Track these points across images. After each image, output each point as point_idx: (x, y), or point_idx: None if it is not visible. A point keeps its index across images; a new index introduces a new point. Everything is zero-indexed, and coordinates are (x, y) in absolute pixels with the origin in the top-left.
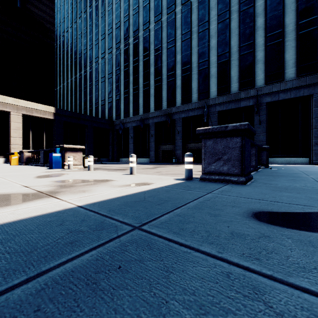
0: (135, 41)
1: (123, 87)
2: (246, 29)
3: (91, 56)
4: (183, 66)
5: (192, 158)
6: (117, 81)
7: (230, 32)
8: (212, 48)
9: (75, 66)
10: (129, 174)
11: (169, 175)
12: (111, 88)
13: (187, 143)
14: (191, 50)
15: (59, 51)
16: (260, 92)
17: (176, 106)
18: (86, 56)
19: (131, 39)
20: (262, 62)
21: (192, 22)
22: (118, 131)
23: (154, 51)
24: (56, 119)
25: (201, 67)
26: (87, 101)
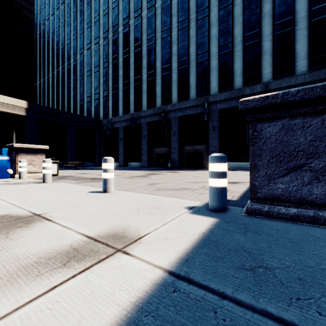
0: (125, 30)
1: (112, 82)
2: (252, 16)
3: (75, 47)
4: (180, 58)
5: (225, 164)
6: (105, 75)
7: (233, 19)
8: (212, 38)
9: (57, 59)
10: (101, 192)
11: (172, 193)
12: (98, 83)
13: (184, 145)
14: (188, 40)
15: (39, 41)
16: (267, 88)
17: (172, 103)
18: (69, 47)
19: (120, 28)
20: (269, 54)
21: (190, 8)
22: (105, 132)
23: (146, 41)
24: (29, 116)
25: (200, 60)
26: (71, 98)
